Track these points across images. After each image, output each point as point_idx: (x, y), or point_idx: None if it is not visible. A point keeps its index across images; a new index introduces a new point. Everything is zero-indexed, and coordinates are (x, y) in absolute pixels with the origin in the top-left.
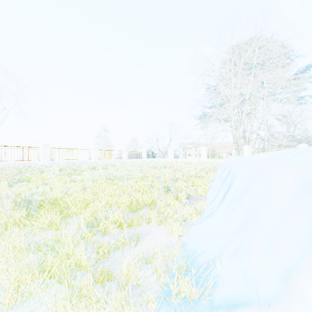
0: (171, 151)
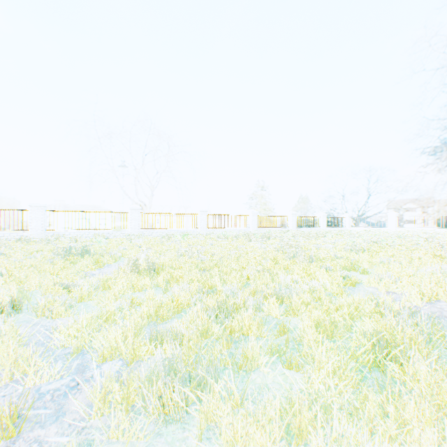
0: (393, 217)
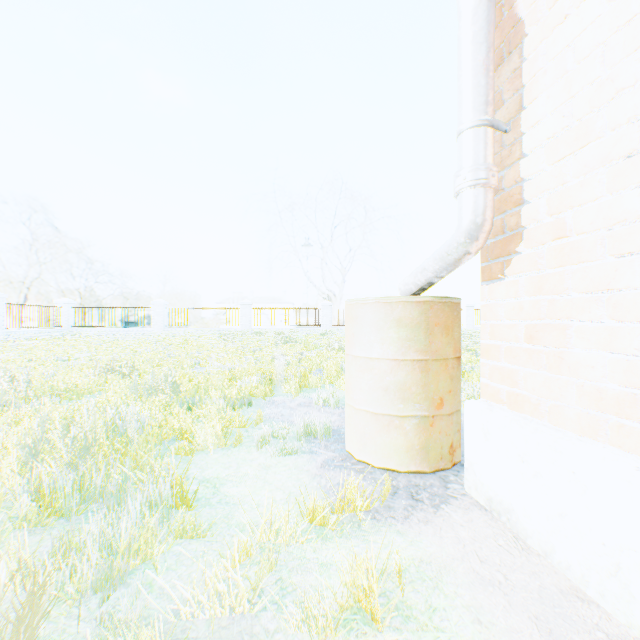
0: None
